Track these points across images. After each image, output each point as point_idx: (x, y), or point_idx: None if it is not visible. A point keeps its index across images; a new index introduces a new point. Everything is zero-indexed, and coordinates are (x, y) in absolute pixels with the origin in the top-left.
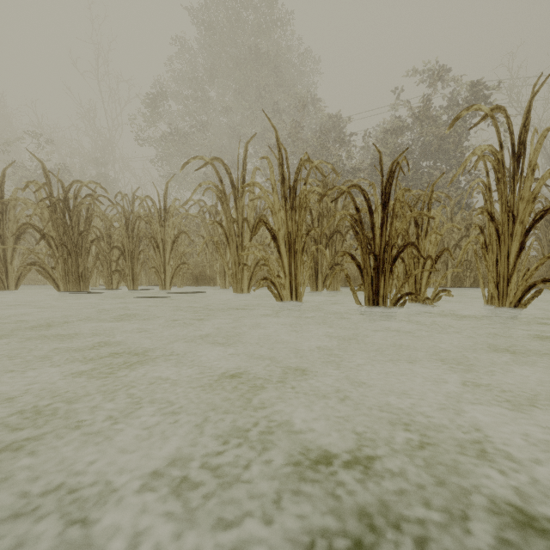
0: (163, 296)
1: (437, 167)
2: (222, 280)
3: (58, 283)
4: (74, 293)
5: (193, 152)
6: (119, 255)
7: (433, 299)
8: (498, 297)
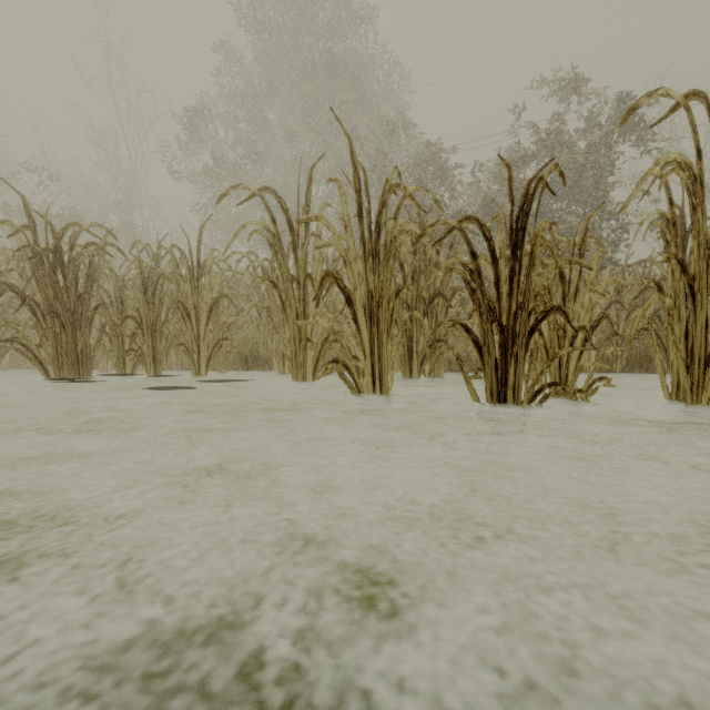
0: (197, 384)
1: (572, 210)
2: (279, 362)
3: (47, 366)
4: (62, 381)
5: (247, 193)
6: (136, 328)
7: (586, 391)
8: (691, 390)
